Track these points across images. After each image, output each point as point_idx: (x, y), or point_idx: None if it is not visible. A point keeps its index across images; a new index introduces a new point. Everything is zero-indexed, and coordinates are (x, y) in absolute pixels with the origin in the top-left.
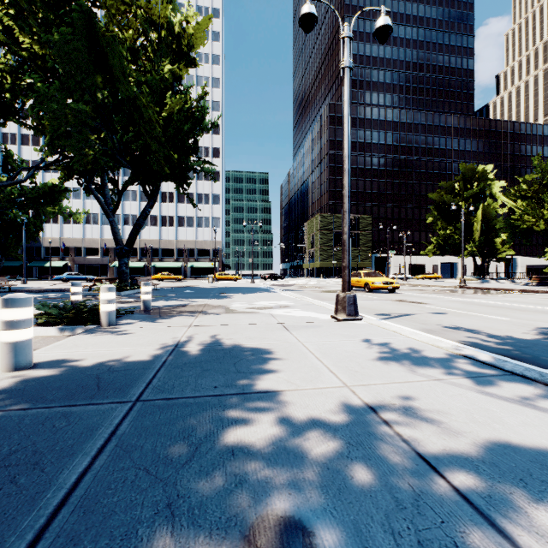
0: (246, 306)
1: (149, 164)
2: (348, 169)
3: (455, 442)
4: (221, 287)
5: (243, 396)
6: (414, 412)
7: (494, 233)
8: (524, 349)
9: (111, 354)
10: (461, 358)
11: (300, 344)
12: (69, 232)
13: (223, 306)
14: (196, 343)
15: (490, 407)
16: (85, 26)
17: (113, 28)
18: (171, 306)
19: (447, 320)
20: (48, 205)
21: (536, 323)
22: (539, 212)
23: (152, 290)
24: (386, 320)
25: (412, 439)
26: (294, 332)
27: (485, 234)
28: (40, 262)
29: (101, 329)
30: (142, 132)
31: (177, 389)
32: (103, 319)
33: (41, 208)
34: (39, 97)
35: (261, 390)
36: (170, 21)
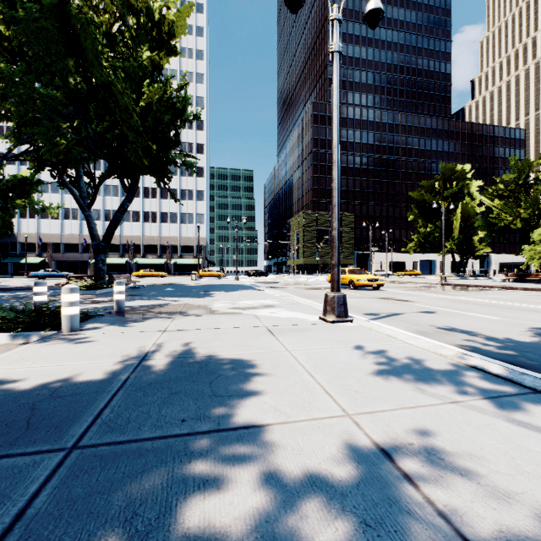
0: (228, 305)
1: (127, 156)
2: (338, 161)
3: (509, 514)
4: (204, 284)
5: (218, 434)
6: (440, 457)
7: (472, 231)
8: (528, 355)
9: (62, 371)
10: (471, 370)
11: (287, 353)
12: (47, 227)
13: (204, 305)
14: (168, 354)
15: (531, 445)
16: (53, 4)
17: (87, 10)
18: (148, 306)
19: (438, 320)
20: (17, 198)
21: (528, 322)
22: (516, 211)
23: (132, 288)
24: (376, 321)
25: (450, 510)
26: (281, 338)
27: (464, 232)
28: (16, 258)
29: (61, 335)
30: (119, 121)
31: (133, 425)
32: (64, 324)
33: (10, 201)
34: (2, 79)
35: (241, 423)
36: (150, 7)
